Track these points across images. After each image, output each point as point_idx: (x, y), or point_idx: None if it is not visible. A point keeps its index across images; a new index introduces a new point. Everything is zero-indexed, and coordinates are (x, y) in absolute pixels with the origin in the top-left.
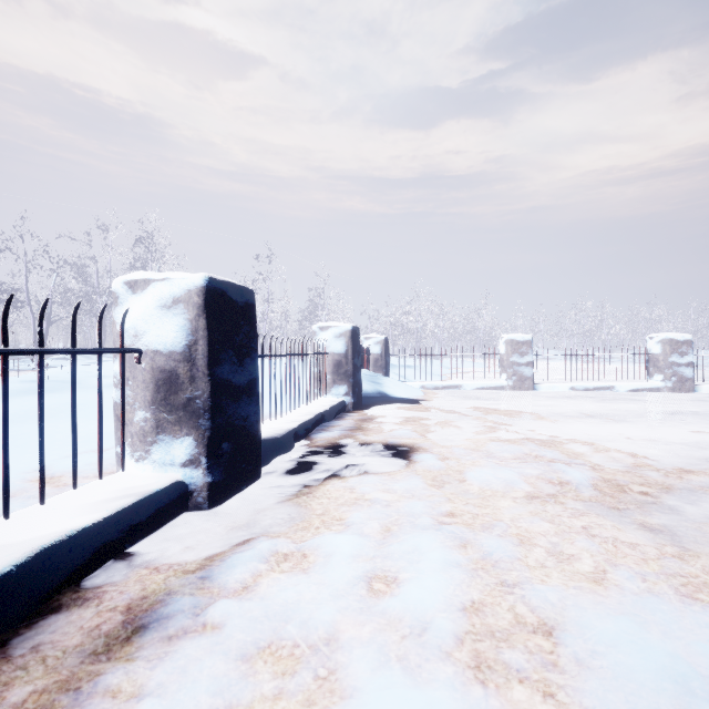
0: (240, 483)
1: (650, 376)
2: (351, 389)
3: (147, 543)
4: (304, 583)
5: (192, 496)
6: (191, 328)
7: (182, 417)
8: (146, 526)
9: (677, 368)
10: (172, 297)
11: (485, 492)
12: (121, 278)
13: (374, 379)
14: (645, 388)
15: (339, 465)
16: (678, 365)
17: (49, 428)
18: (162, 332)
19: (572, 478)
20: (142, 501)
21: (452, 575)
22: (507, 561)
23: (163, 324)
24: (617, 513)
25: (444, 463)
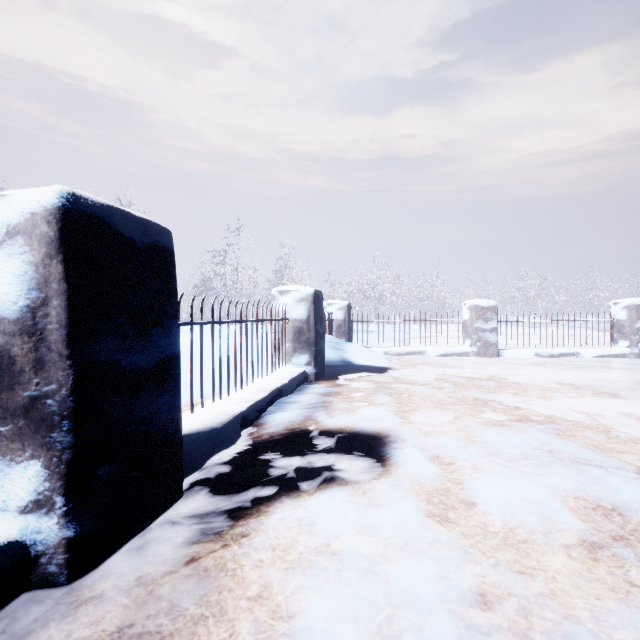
0: (140, 519)
1: (615, 342)
2: (313, 358)
3: None
4: None
5: (37, 564)
6: (35, 278)
7: (22, 427)
8: None
9: None
10: (4, 225)
11: (515, 533)
12: None
13: (338, 346)
14: (610, 354)
15: (295, 470)
16: None
17: None
18: None
19: (628, 499)
20: None
21: None
22: None
23: None
24: None
25: (436, 467)
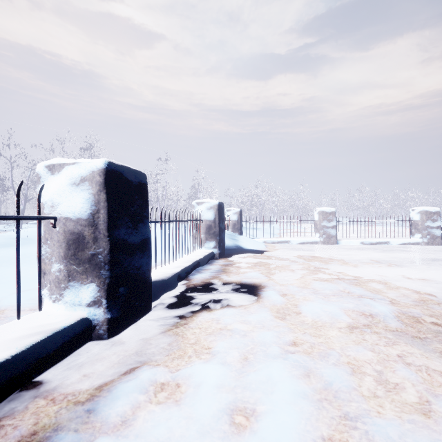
0: (135, 316)
1: (412, 234)
2: (218, 244)
3: (54, 371)
4: (175, 418)
5: (95, 329)
6: (94, 200)
7: (87, 268)
8: (53, 357)
9: (430, 229)
10: (80, 177)
11: (317, 323)
12: (43, 163)
13: (233, 237)
14: (409, 242)
15: (209, 300)
16: (431, 227)
17: (7, 272)
18: (72, 204)
19: (378, 311)
20: (50, 337)
21: (302, 408)
22: (345, 391)
23: (73, 197)
24: (420, 342)
25: (284, 298)
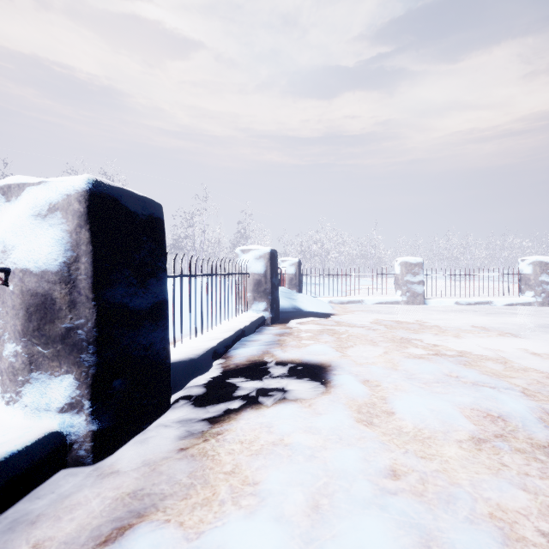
0: (141, 422)
1: (522, 292)
2: (270, 305)
3: None
4: None
5: (71, 449)
6: (70, 242)
7: (60, 350)
8: None
9: (546, 286)
10: (47, 204)
11: (422, 432)
12: None
13: (290, 295)
14: (518, 303)
15: (256, 390)
16: (547, 283)
17: None
18: (34, 247)
19: (511, 409)
20: None
21: None
22: None
23: (36, 236)
24: None
25: (366, 388)
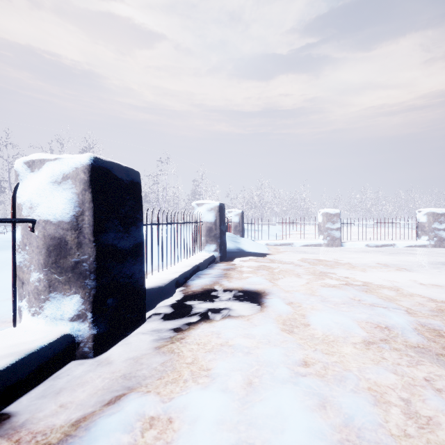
0: (126, 330)
1: (419, 237)
2: (219, 247)
3: (26, 399)
4: None
5: (78, 347)
6: (78, 201)
7: (70, 277)
8: (26, 383)
9: (437, 232)
10: (61, 174)
11: (328, 337)
12: (21, 159)
13: (235, 239)
14: (416, 245)
15: (208, 309)
16: (438, 229)
17: None
18: (52, 204)
19: (395, 322)
20: (22, 360)
21: None
22: (370, 429)
23: (54, 197)
24: None
25: (290, 308)
